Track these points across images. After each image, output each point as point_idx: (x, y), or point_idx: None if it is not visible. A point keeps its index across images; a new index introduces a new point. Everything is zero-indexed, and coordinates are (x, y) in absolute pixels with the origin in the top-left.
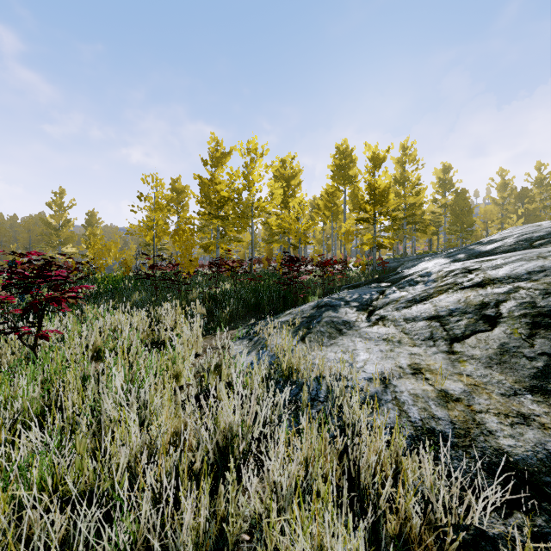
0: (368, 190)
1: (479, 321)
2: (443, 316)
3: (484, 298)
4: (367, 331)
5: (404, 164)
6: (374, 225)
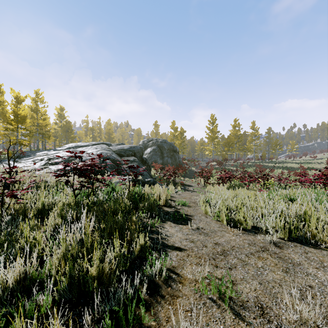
0: (13, 114)
1: (40, 160)
2: (34, 160)
3: (43, 157)
4: (16, 164)
5: (37, 102)
6: (17, 132)
